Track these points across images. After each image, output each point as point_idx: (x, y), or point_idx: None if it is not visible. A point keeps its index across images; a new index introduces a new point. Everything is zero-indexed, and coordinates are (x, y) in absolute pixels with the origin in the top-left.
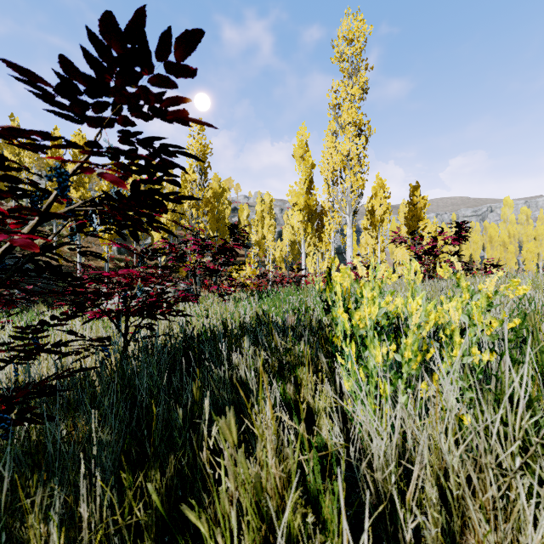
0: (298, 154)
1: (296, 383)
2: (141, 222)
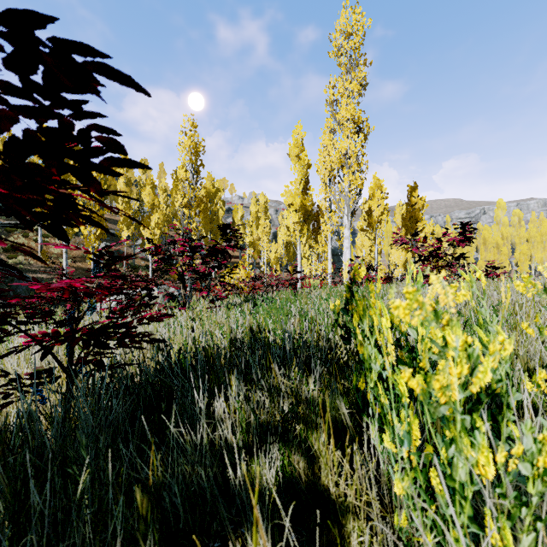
0: (294, 153)
1: (307, 453)
2: (47, 206)
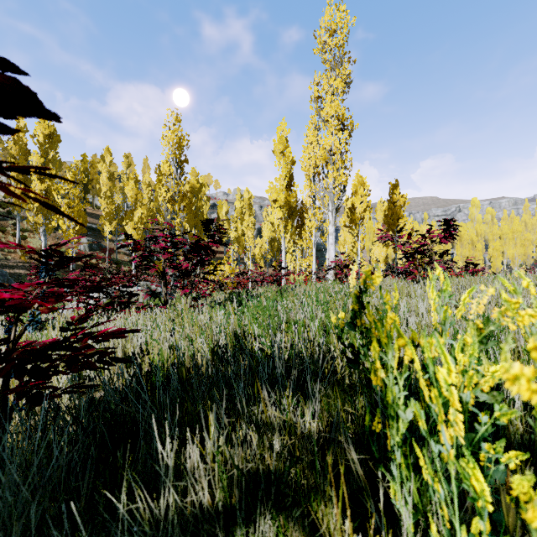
0: (278, 149)
1: (310, 526)
2: None
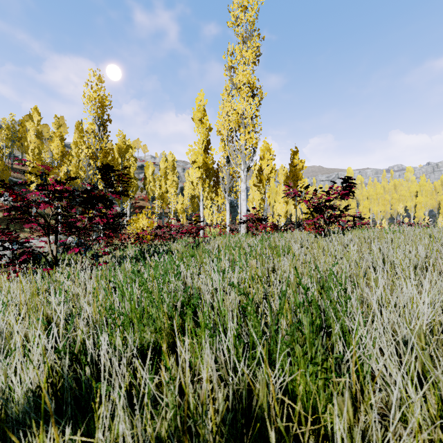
0: (197, 117)
1: None
2: None
